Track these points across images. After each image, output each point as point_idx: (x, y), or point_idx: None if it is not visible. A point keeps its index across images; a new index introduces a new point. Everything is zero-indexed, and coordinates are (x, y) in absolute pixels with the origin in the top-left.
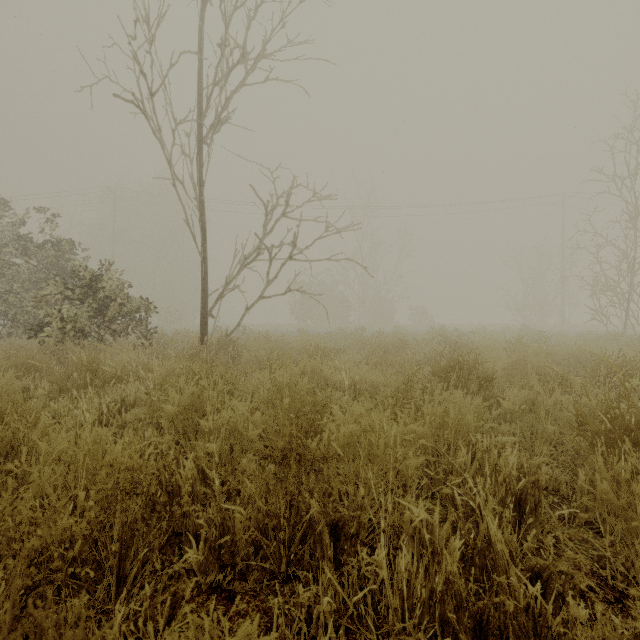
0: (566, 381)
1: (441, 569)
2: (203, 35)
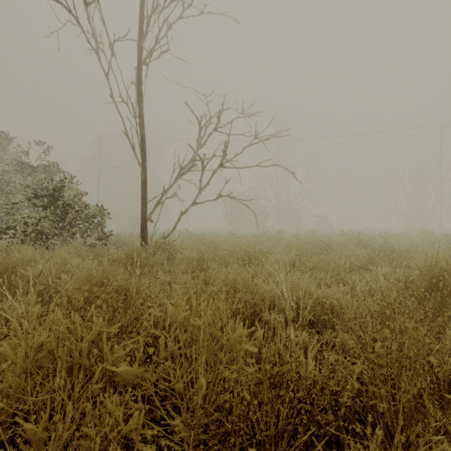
0: None
1: None
2: None
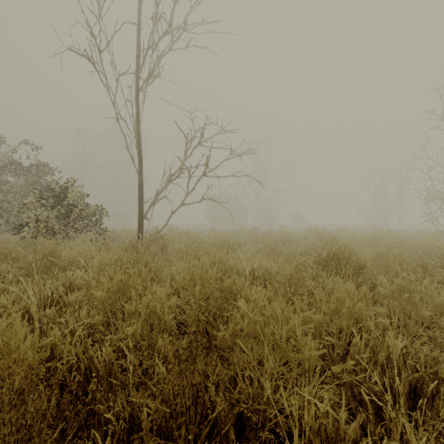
0: (425, 270)
1: None
2: (140, 11)
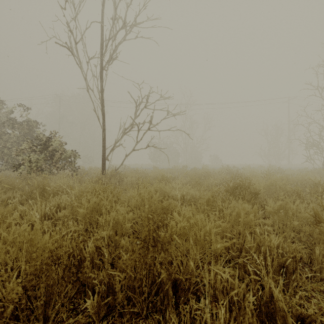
0: (299, 195)
1: (245, 320)
2: (103, 13)
